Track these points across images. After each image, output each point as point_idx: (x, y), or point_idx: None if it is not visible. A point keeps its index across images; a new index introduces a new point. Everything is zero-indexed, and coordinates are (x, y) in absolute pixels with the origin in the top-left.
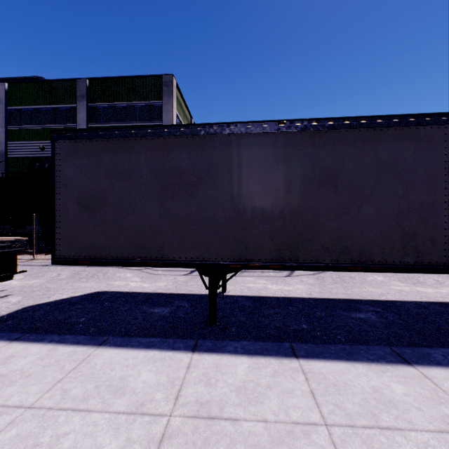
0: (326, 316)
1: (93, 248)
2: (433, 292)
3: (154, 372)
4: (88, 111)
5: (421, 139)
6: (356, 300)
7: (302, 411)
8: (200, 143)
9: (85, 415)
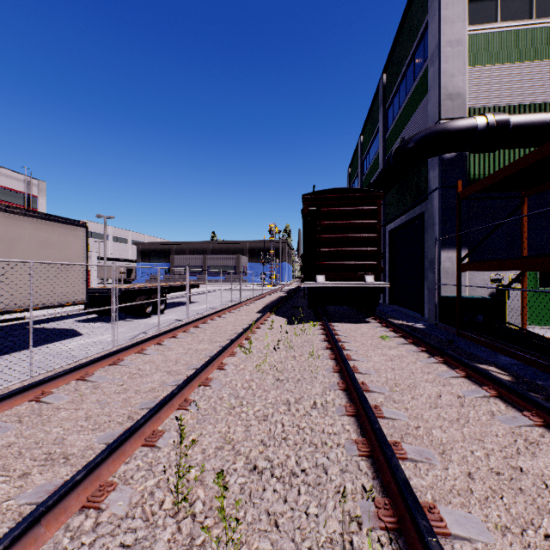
0: None
1: None
2: None
3: None
4: (385, 119)
5: None
6: None
7: None
8: None
9: None
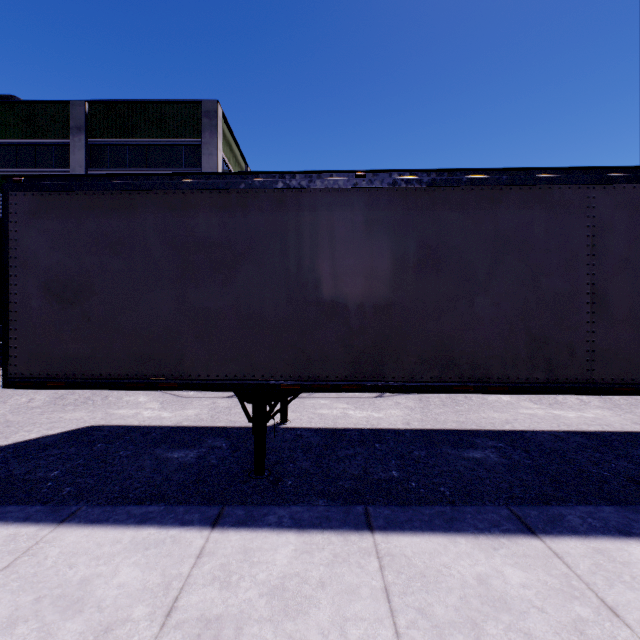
0: (427, 456)
1: (71, 362)
2: (574, 417)
3: (142, 568)
4: (87, 151)
5: (555, 204)
6: (470, 431)
7: (367, 625)
8: (239, 202)
9: None
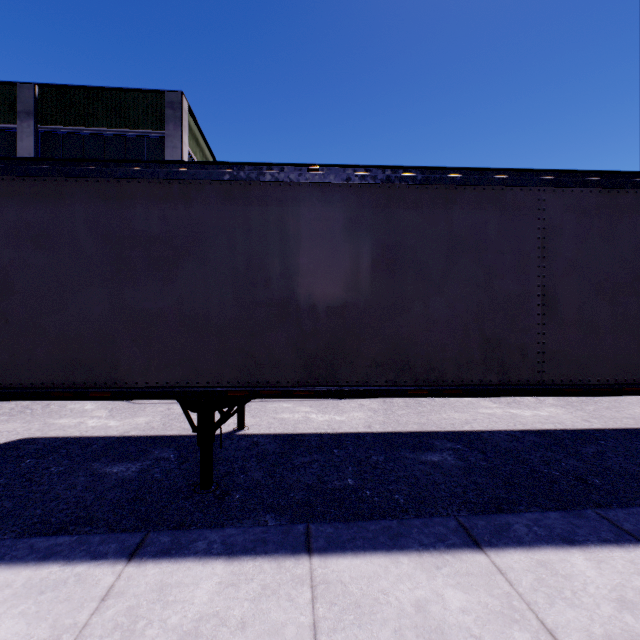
0: (385, 461)
1: None
2: (530, 416)
3: (28, 619)
4: (37, 138)
5: (508, 206)
6: (430, 433)
7: None
8: (181, 193)
9: None
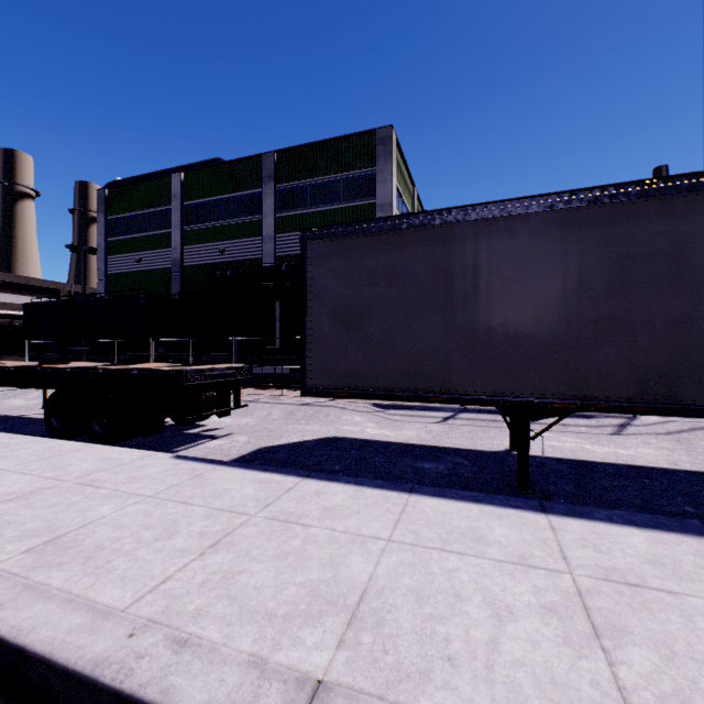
0: None
1: (353, 376)
2: None
3: (509, 528)
4: (276, 196)
5: None
6: None
7: None
8: (506, 227)
9: (460, 557)
